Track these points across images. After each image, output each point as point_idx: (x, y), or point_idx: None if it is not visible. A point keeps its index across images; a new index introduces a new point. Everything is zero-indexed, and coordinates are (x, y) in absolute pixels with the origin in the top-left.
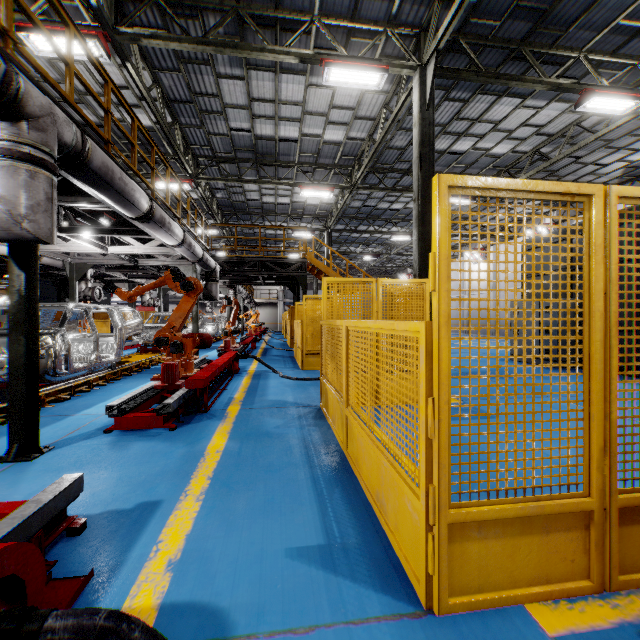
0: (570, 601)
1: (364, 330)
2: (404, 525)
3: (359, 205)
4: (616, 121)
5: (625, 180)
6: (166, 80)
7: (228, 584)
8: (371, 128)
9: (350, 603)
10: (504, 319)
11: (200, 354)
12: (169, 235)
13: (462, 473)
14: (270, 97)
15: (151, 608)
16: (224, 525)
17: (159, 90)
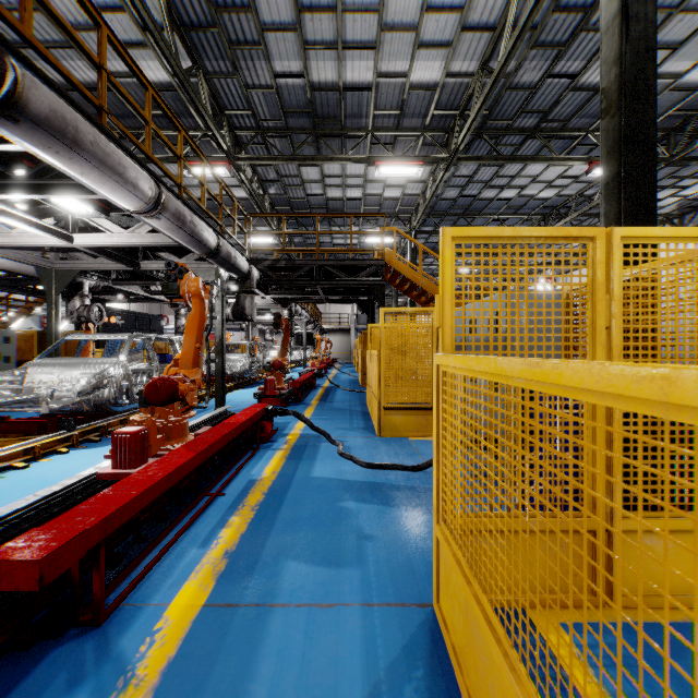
0: None
1: None
2: None
3: (454, 195)
4: None
5: None
6: None
7: None
8: (486, 49)
9: None
10: None
11: (238, 397)
12: (109, 179)
13: None
14: (328, 1)
15: None
16: None
17: (163, 4)
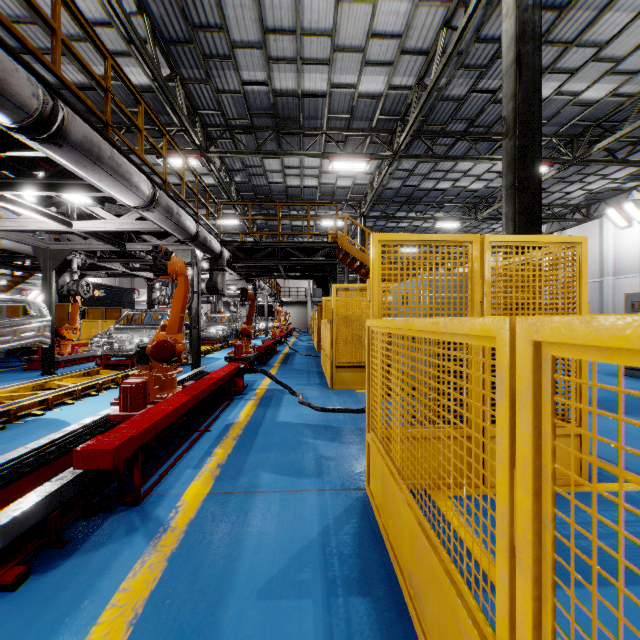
0: None
1: None
2: None
3: (398, 185)
4: None
5: None
6: (155, 8)
7: None
8: (422, 68)
9: None
10: None
11: (209, 360)
12: (119, 184)
13: None
14: (289, 26)
15: None
16: None
17: (147, 23)
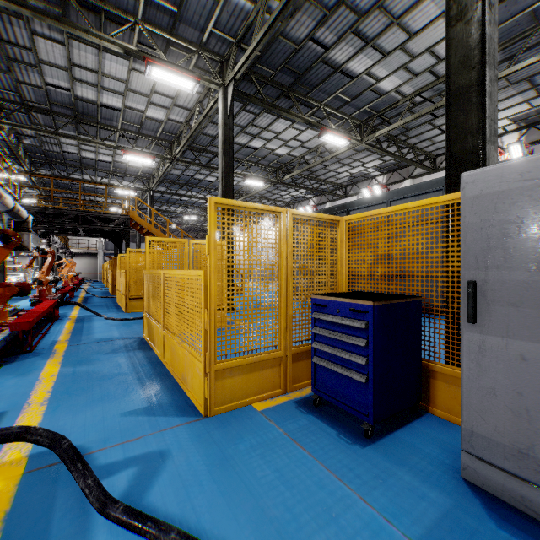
0: (272, 399)
1: (175, 276)
2: (196, 383)
3: (179, 173)
4: (341, 149)
5: (350, 184)
6: None
7: (81, 436)
8: (188, 116)
9: (163, 424)
10: (243, 269)
11: None
12: None
13: (222, 345)
14: (93, 67)
15: (23, 458)
16: (71, 412)
17: None
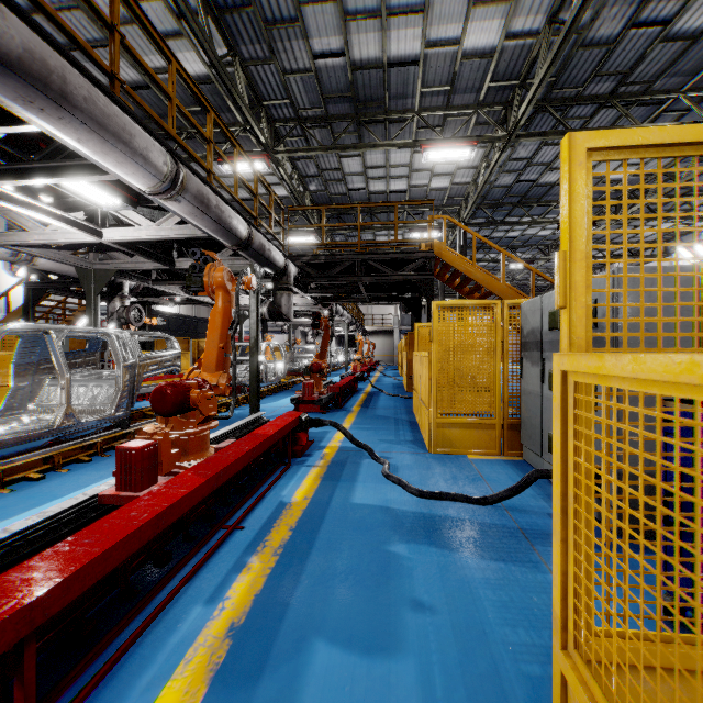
0: None
1: None
2: None
3: (510, 181)
4: None
5: None
6: None
7: None
8: None
9: None
10: None
11: (276, 401)
12: (113, 148)
13: None
14: None
15: None
16: None
17: None
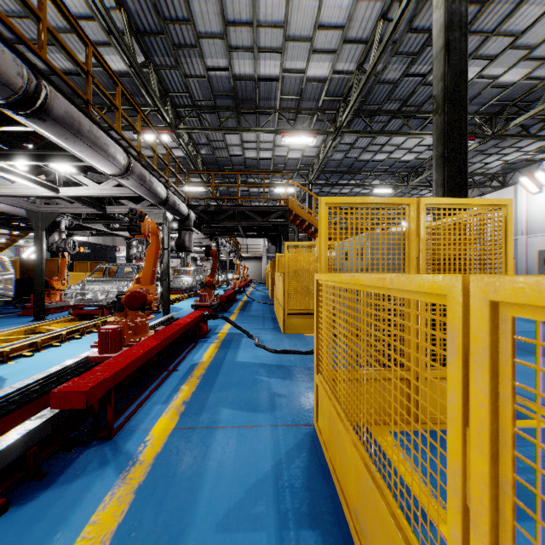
0: None
1: None
2: None
3: (341, 157)
4: None
5: None
6: (131, 4)
7: None
8: (361, 55)
9: None
10: None
11: (178, 308)
12: (98, 154)
13: None
14: (247, 19)
15: None
16: None
17: (124, 17)
